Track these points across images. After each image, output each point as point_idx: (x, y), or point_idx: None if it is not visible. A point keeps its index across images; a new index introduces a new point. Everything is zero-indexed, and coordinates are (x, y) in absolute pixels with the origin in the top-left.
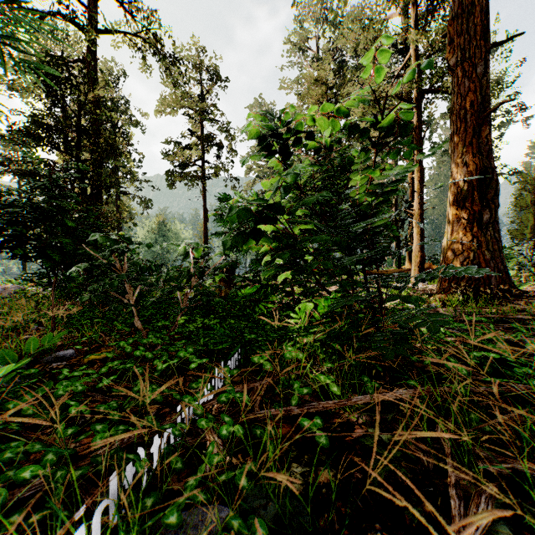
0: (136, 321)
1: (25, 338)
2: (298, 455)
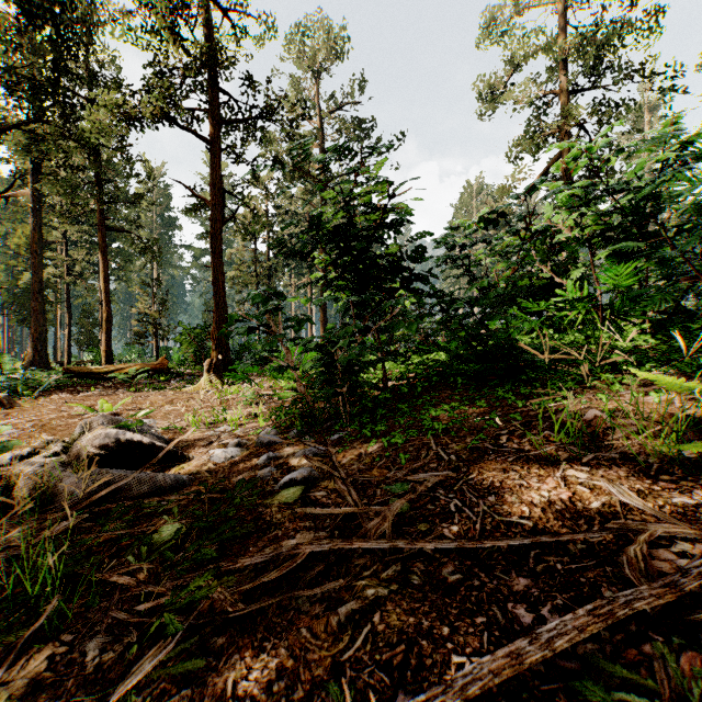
0: None
1: None
2: None
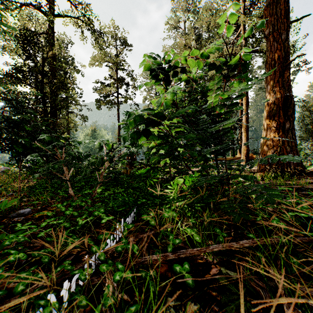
0: (70, 190)
1: (2, 200)
2: (171, 290)
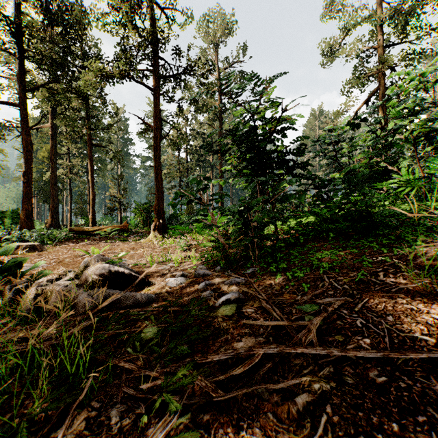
0: None
1: None
2: None
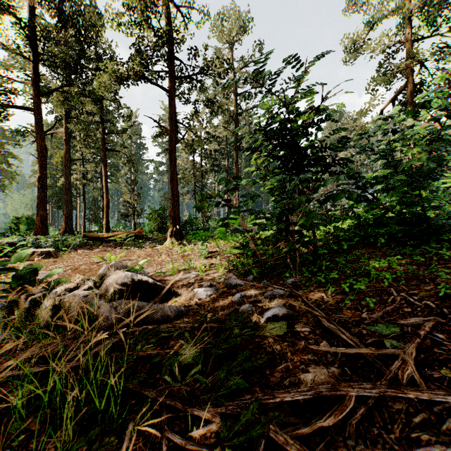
0: None
1: None
2: None
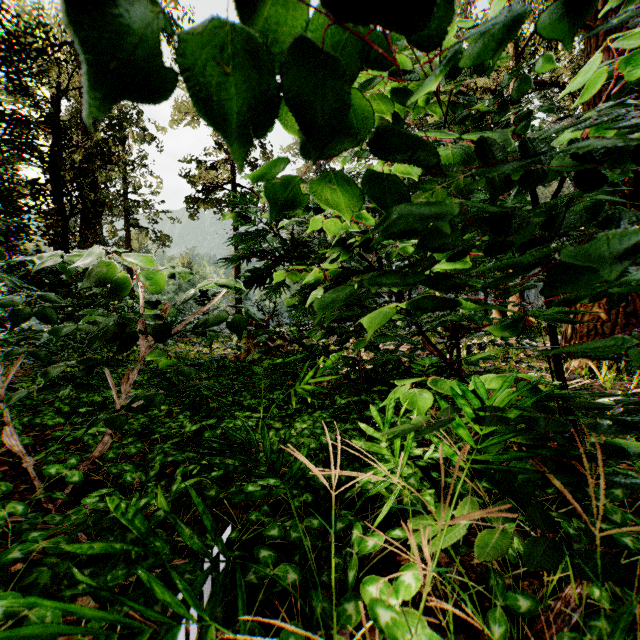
0: (9, 435)
1: None
2: None
